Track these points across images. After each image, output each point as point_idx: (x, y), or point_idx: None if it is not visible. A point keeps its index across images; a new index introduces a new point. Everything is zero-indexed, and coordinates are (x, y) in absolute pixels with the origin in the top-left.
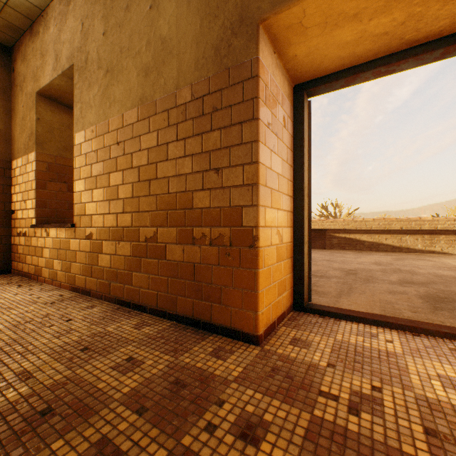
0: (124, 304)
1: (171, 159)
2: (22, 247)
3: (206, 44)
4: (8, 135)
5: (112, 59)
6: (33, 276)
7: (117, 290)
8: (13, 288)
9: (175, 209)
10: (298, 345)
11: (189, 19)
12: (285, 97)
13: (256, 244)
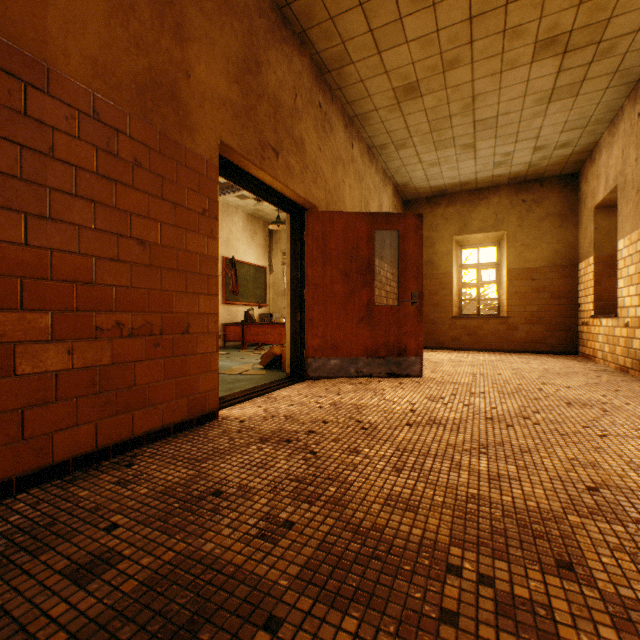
0: None
1: None
2: (583, 334)
3: None
4: (575, 243)
5: (639, 181)
6: (591, 358)
7: None
8: (573, 362)
9: None
10: None
11: None
12: None
13: None
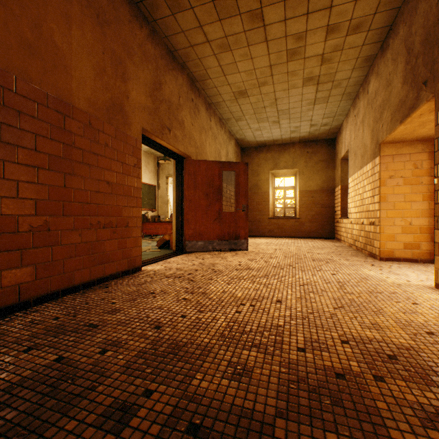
0: (357, 249)
1: (365, 192)
2: (337, 227)
3: (371, 149)
4: (333, 177)
5: (355, 149)
6: (339, 240)
7: (356, 244)
8: (330, 242)
9: (366, 211)
10: (394, 263)
11: (368, 139)
12: (416, 153)
13: (379, 224)
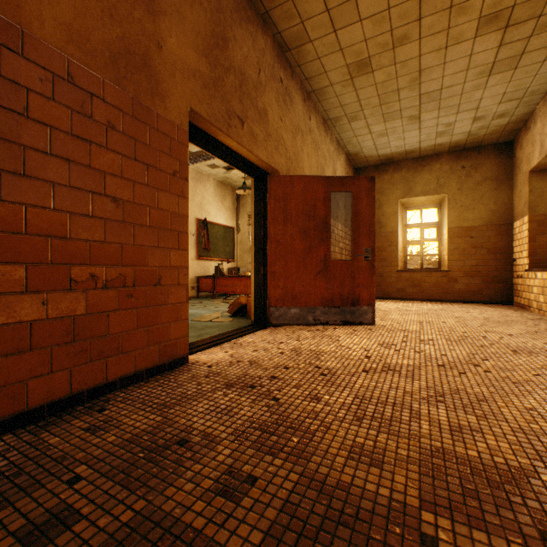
0: None
1: None
2: (518, 286)
3: None
4: (510, 204)
5: None
6: (526, 307)
7: None
8: (510, 311)
9: None
10: None
11: None
12: None
13: None
